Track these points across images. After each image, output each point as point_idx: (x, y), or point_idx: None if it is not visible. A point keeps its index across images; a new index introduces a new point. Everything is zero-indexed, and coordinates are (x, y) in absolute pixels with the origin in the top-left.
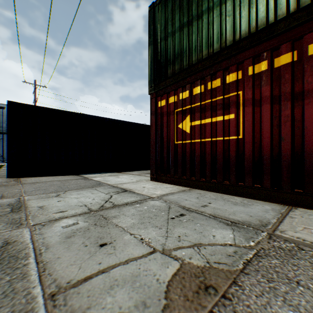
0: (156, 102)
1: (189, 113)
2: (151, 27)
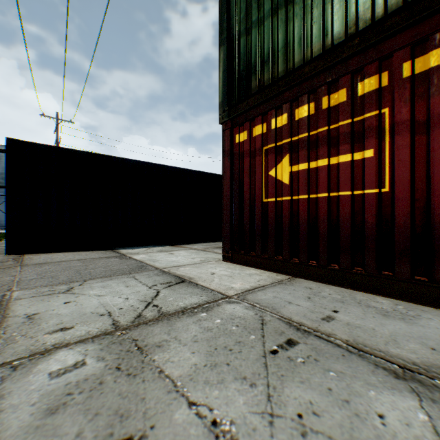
0: (232, 136)
1: (287, 151)
2: (224, 16)
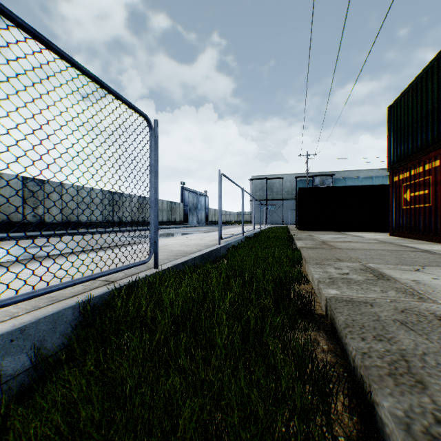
0: (392, 178)
1: (407, 187)
2: (388, 123)
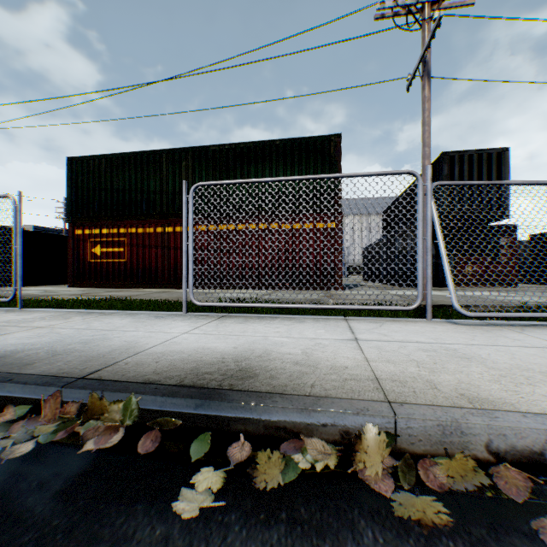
0: (75, 230)
1: (100, 243)
2: (70, 173)
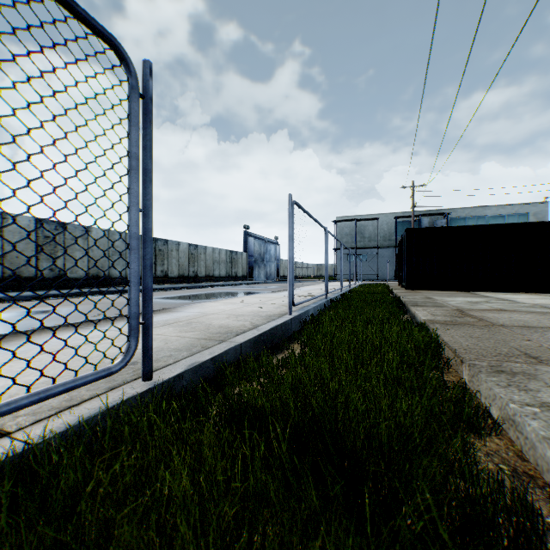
0: None
1: None
2: None
